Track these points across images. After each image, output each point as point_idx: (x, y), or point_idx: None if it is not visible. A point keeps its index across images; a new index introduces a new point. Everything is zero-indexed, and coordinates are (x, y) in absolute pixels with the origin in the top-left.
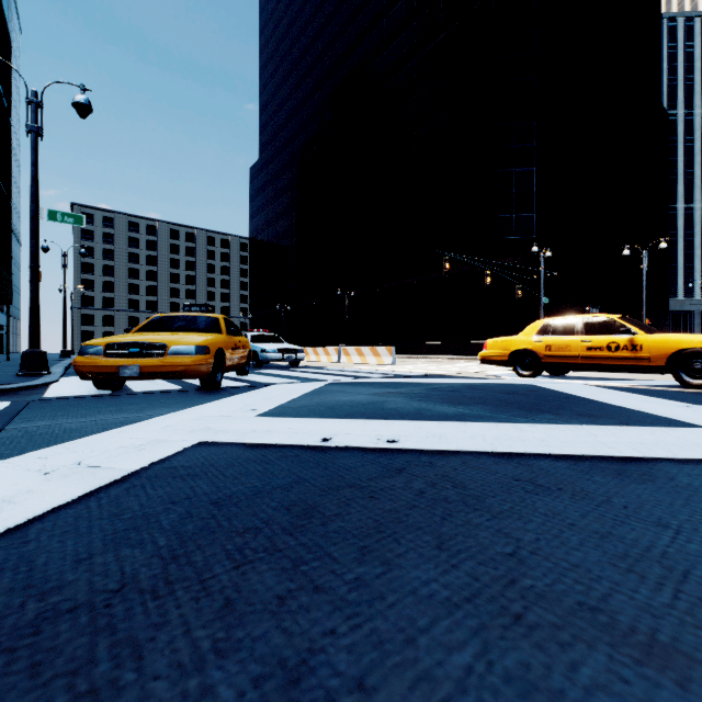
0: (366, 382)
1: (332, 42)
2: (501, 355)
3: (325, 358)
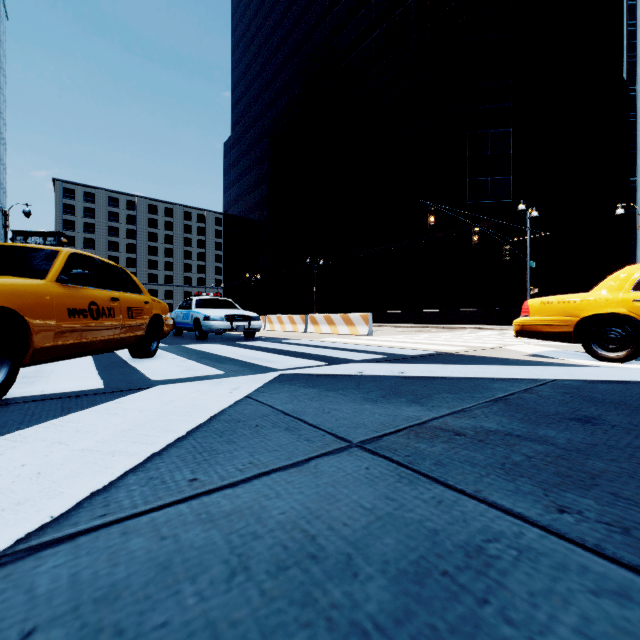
0: (346, 374)
1: (302, 15)
2: (560, 324)
3: (290, 327)
